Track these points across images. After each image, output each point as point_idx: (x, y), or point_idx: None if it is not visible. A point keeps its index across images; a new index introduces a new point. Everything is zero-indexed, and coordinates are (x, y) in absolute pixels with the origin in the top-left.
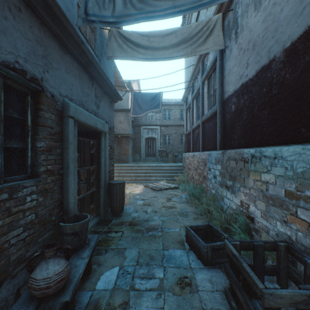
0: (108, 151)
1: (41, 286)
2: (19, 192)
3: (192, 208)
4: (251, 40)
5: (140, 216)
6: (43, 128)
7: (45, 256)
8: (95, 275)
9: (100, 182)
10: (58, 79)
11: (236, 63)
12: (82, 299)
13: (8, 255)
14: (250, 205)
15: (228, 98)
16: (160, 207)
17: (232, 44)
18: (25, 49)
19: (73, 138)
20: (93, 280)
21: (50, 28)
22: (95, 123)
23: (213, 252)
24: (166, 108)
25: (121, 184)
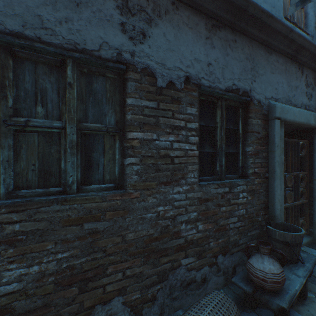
0: None
1: (258, 275)
2: (234, 188)
3: None
4: None
5: None
6: (251, 134)
7: (259, 250)
8: (312, 305)
9: (312, 193)
10: (263, 83)
11: None
12: None
13: (228, 235)
14: None
15: None
16: None
17: None
18: (238, 71)
19: (279, 140)
20: (310, 310)
21: (257, 39)
22: (306, 119)
23: None
24: None
25: None
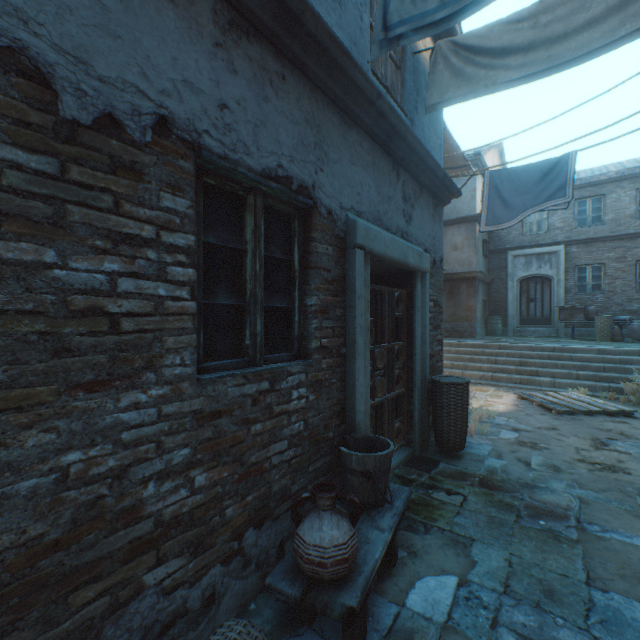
0: (429, 312)
1: (311, 558)
2: (282, 381)
3: None
4: None
5: (509, 470)
6: (315, 272)
7: (317, 503)
8: (403, 572)
9: (411, 376)
10: (338, 179)
11: None
12: (379, 613)
13: (269, 480)
14: None
15: None
16: (568, 458)
17: None
18: (291, 141)
19: (362, 287)
20: (400, 583)
21: (325, 91)
22: (403, 254)
23: None
24: (584, 195)
25: (460, 386)
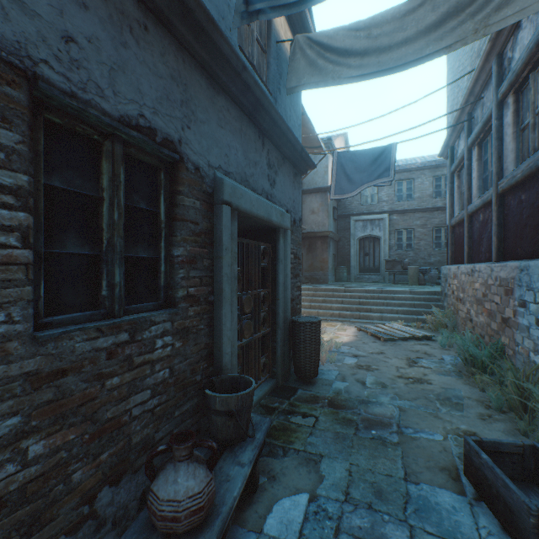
0: (291, 263)
1: (165, 514)
2: (144, 331)
3: (471, 388)
4: None
5: (351, 390)
6: (182, 224)
7: (173, 455)
8: (263, 498)
9: (275, 318)
10: (206, 139)
11: None
12: None
13: (128, 433)
14: None
15: None
16: (392, 376)
17: None
18: (154, 93)
19: (229, 239)
20: (260, 509)
21: (192, 53)
22: (267, 213)
23: None
24: (401, 178)
25: (314, 324)
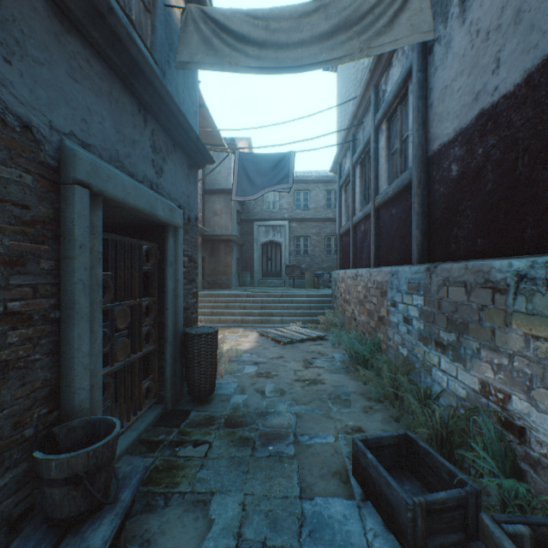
0: (184, 267)
1: None
2: None
3: (356, 383)
4: (508, 4)
5: (250, 402)
6: None
7: None
8: None
9: (164, 331)
10: (46, 88)
11: (462, 69)
12: None
13: None
14: (514, 397)
15: (441, 150)
16: (290, 380)
17: (451, 29)
18: None
19: (87, 234)
20: None
21: None
22: (151, 205)
23: (428, 517)
24: (300, 188)
25: (210, 335)
